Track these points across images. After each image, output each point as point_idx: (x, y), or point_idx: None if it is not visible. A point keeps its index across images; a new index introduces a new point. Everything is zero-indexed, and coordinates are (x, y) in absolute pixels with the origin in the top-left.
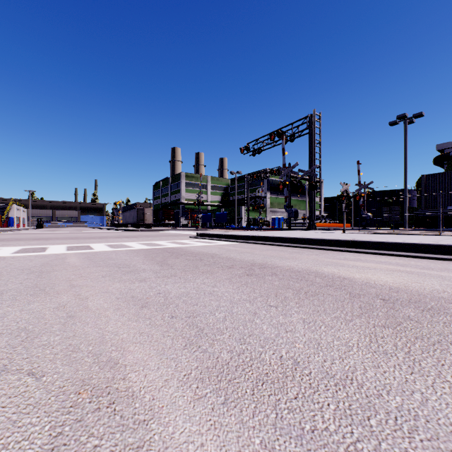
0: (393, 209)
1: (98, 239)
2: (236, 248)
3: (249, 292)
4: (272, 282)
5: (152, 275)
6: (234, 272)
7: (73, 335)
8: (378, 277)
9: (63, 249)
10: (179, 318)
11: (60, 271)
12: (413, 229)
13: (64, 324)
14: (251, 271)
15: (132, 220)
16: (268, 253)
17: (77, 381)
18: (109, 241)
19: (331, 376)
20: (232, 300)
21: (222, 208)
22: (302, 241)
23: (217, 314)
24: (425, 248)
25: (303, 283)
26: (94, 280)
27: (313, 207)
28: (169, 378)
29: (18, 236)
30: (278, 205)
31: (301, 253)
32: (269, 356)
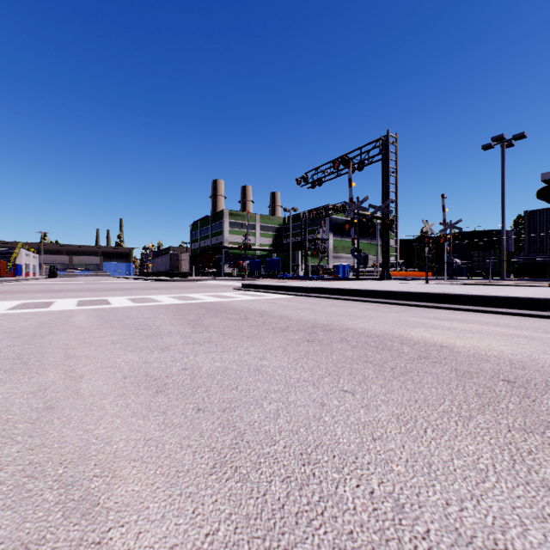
0: (485, 254)
1: (120, 291)
2: (292, 304)
3: (312, 367)
4: (342, 352)
5: (180, 341)
6: (289, 336)
7: (41, 444)
8: (488, 344)
9: (73, 304)
10: (209, 411)
11: (58, 335)
12: (514, 279)
13: (34, 422)
14: (312, 335)
15: (164, 268)
16: (333, 309)
17: (15, 547)
18: (133, 293)
19: (467, 540)
20: (288, 381)
21: (273, 253)
22: (376, 295)
23: (266, 405)
24: (541, 303)
25: (386, 354)
26: (100, 347)
27: (388, 252)
28: (179, 541)
29: (23, 288)
30: (343, 249)
31: (377, 310)
32: (351, 491)
